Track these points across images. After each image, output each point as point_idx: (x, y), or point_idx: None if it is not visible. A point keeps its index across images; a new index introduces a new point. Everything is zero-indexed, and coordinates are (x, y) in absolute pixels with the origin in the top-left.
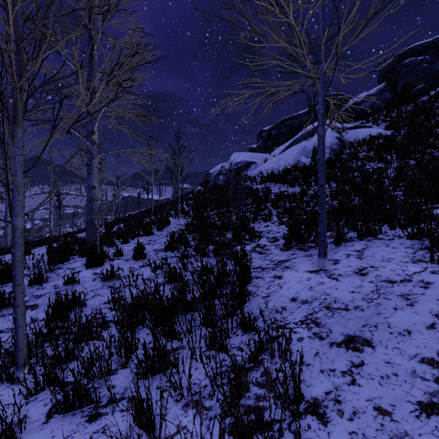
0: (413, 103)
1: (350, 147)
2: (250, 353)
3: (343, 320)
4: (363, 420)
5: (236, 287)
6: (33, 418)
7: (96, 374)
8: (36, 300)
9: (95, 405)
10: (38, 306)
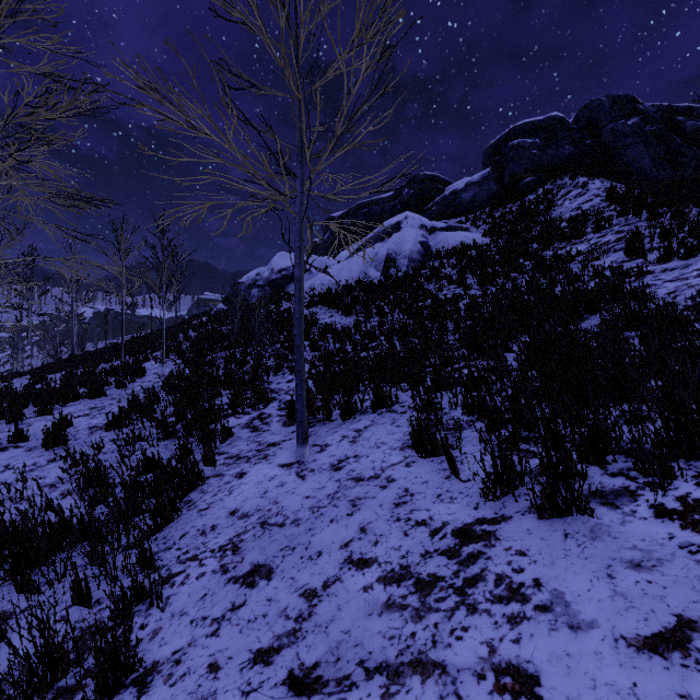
0: (520, 202)
1: (436, 258)
2: (114, 607)
3: (268, 542)
4: (185, 683)
5: (164, 498)
6: None
7: None
8: None
9: None
10: None
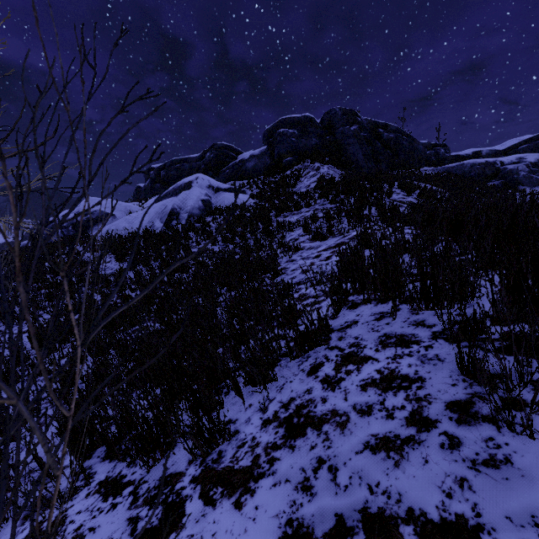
0: (282, 174)
1: (212, 214)
2: None
3: None
4: None
5: None
6: None
7: None
8: None
9: None
10: None
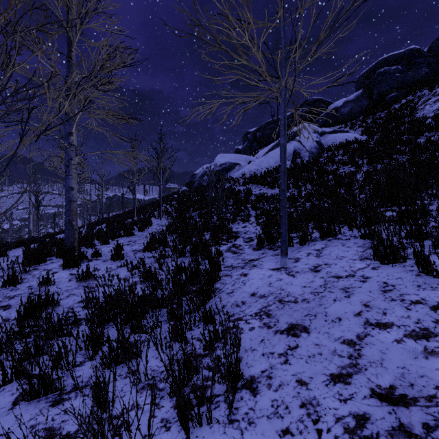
0: (386, 110)
1: (328, 151)
2: (205, 342)
3: (291, 311)
4: (285, 390)
5: (203, 285)
6: (0, 405)
7: (63, 365)
8: (8, 301)
9: (59, 392)
10: (11, 307)
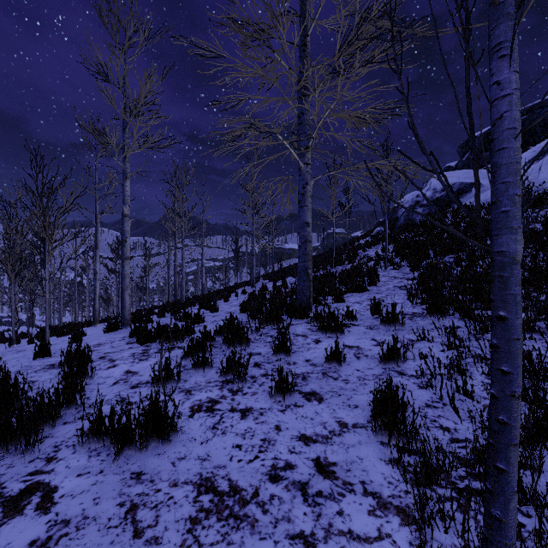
0: None
1: None
2: None
3: None
4: None
5: None
6: None
7: None
8: (307, 384)
9: None
10: (322, 397)
